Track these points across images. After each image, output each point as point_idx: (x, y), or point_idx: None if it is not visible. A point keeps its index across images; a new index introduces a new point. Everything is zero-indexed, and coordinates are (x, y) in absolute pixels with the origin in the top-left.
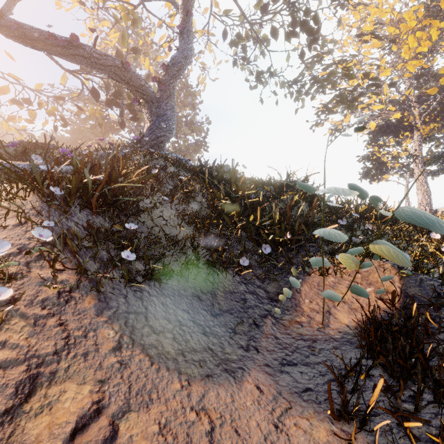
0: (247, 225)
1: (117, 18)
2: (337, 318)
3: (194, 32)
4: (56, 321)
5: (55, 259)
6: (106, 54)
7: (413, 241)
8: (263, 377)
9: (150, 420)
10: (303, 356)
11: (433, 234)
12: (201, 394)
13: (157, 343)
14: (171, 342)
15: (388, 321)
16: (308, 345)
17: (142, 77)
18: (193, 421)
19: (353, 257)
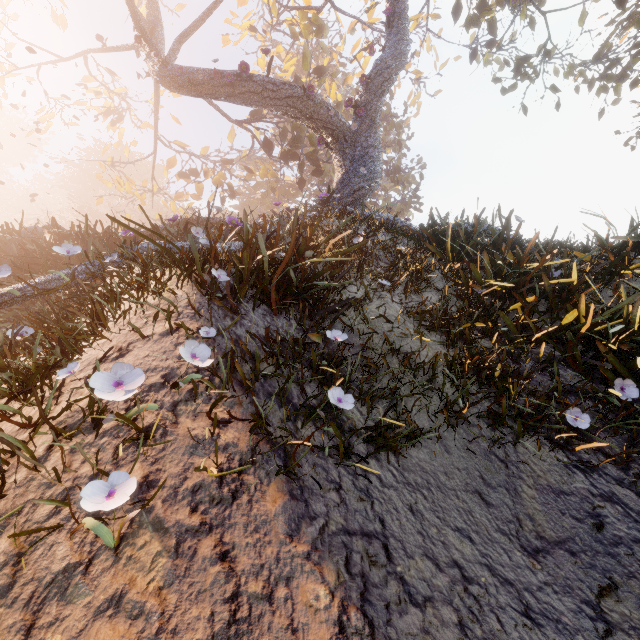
0: (552, 331)
1: (295, 33)
2: None
3: None
4: (214, 546)
5: (215, 400)
6: (283, 82)
7: None
8: None
9: None
10: None
11: None
12: None
13: (425, 639)
14: (457, 639)
15: None
16: None
17: (331, 105)
18: None
19: None
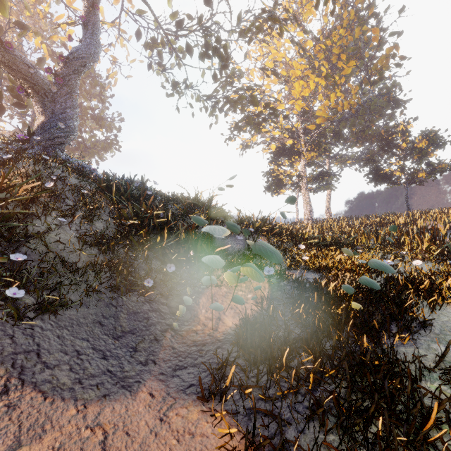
0: (155, 244)
1: None
2: (224, 323)
3: (102, 23)
4: None
5: None
6: None
7: (289, 251)
8: (157, 384)
9: (44, 448)
10: (193, 360)
11: (301, 245)
12: (97, 413)
13: (51, 377)
14: (67, 373)
15: (255, 321)
16: (198, 349)
17: (31, 63)
18: (87, 437)
19: (234, 274)
